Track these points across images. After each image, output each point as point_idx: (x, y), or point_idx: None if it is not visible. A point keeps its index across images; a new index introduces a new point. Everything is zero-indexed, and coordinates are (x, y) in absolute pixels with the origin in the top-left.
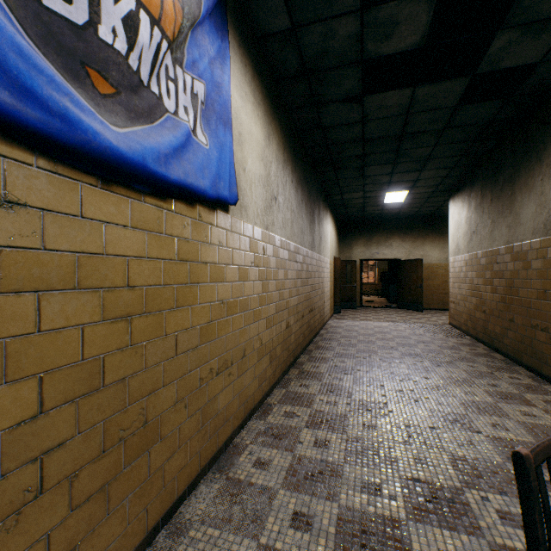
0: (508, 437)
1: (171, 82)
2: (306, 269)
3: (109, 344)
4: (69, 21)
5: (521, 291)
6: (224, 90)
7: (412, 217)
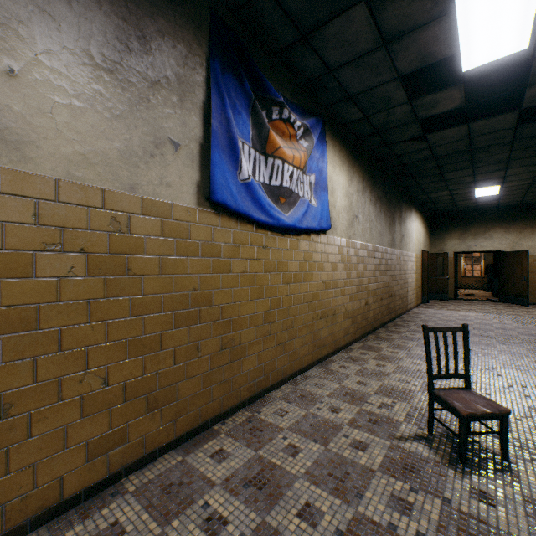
0: (521, 380)
1: (302, 184)
2: (384, 263)
3: (283, 293)
4: (276, 186)
5: None
6: (323, 172)
7: (518, 206)
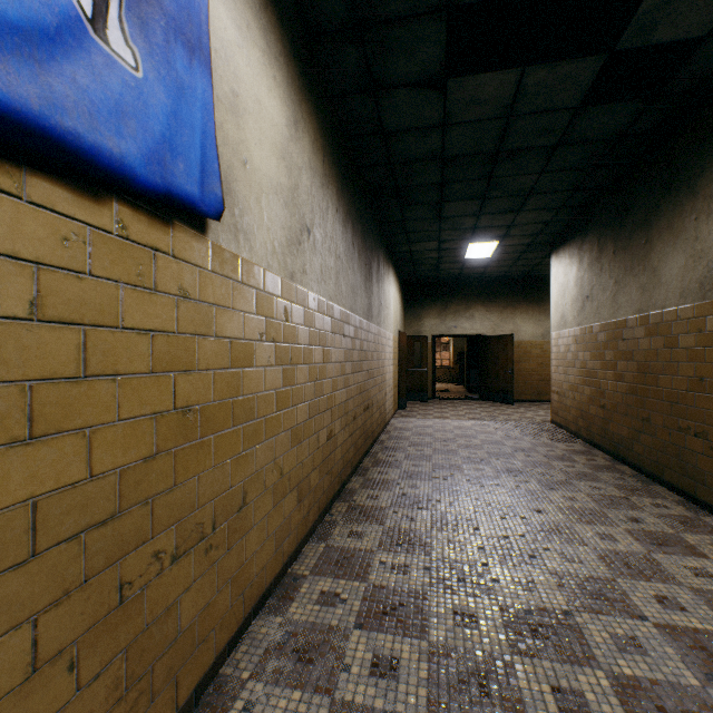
0: (690, 626)
1: None
2: (359, 348)
3: None
4: None
5: (662, 379)
6: None
7: (500, 279)
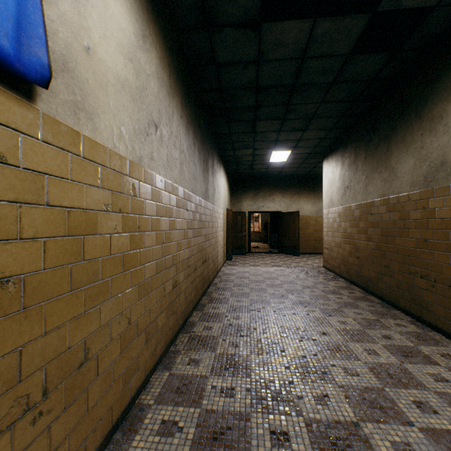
0: (444, 428)
1: None
2: (199, 219)
3: None
4: None
5: (398, 240)
6: None
7: (291, 176)
